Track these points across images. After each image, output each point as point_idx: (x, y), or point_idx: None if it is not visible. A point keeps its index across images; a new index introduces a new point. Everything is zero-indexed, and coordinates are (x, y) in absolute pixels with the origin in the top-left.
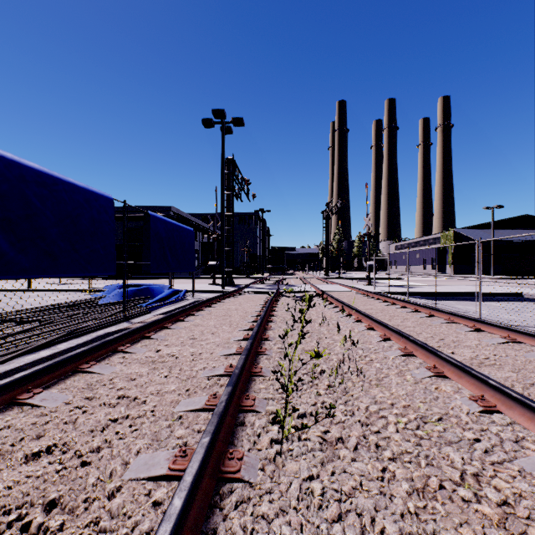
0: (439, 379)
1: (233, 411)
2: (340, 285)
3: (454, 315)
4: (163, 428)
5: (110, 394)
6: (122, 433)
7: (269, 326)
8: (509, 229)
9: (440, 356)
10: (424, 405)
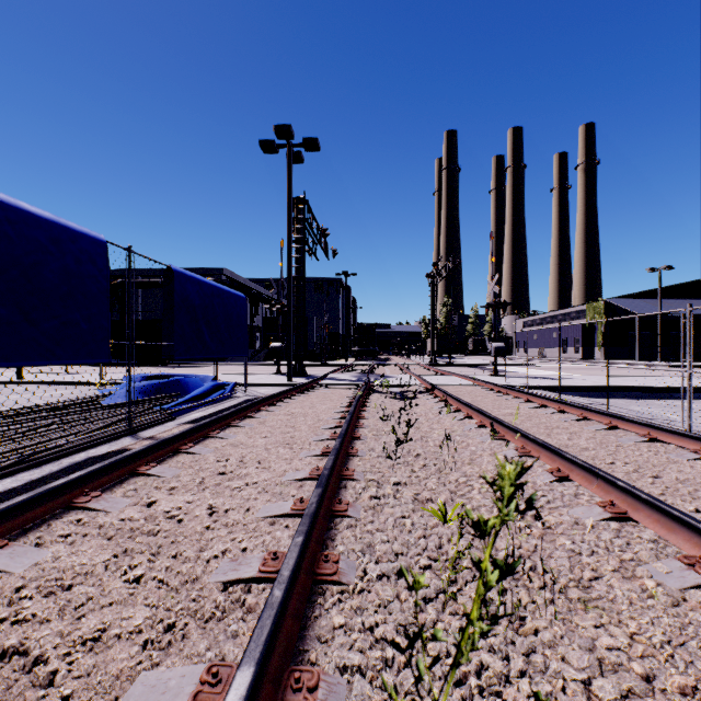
0: None
1: None
2: (455, 375)
3: (656, 429)
4: None
5: None
6: None
7: (355, 449)
8: (680, 299)
9: None
10: None
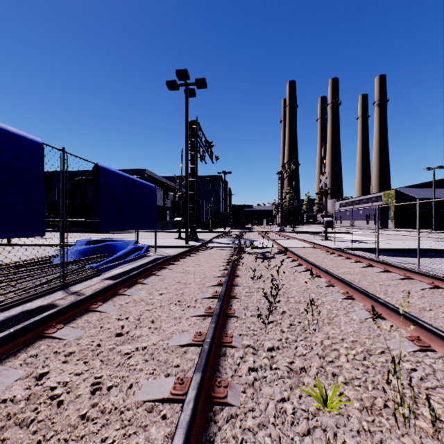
0: None
1: None
2: (298, 240)
3: None
4: None
5: None
6: None
7: (232, 310)
8: None
9: None
10: None
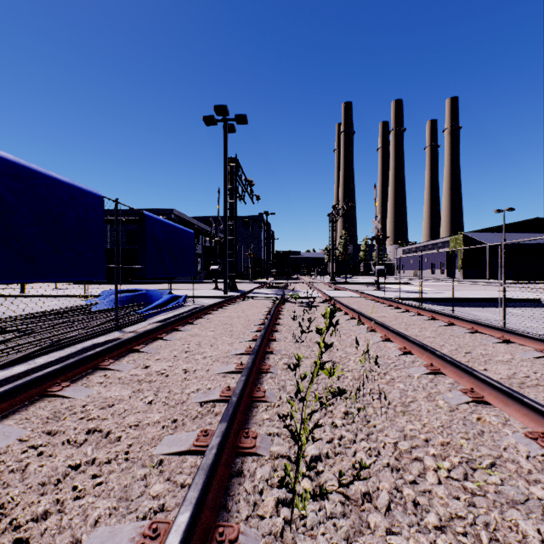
0: (479, 406)
1: (228, 456)
2: (348, 290)
3: (477, 324)
4: (135, 481)
5: (78, 427)
6: (80, 489)
7: (274, 337)
8: (520, 232)
9: (478, 377)
10: (467, 442)
